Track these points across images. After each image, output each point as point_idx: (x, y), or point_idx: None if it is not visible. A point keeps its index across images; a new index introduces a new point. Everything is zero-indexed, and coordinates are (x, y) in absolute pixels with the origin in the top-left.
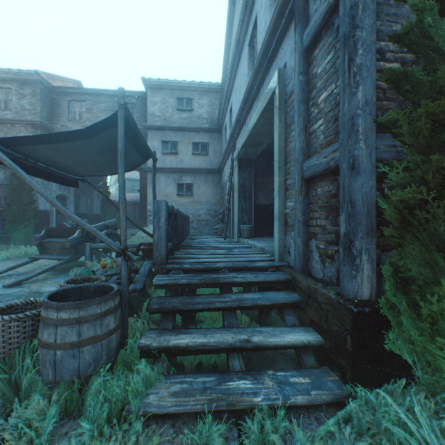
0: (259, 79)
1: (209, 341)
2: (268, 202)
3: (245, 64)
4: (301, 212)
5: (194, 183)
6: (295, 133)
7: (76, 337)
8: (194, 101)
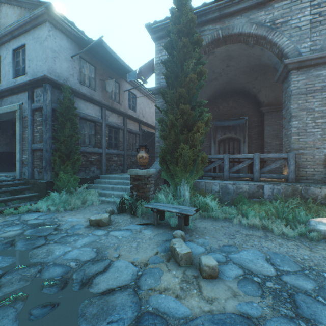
0: (4, 94)
1: None
2: (1, 150)
3: None
4: (31, 160)
5: None
6: (29, 133)
7: None
8: None
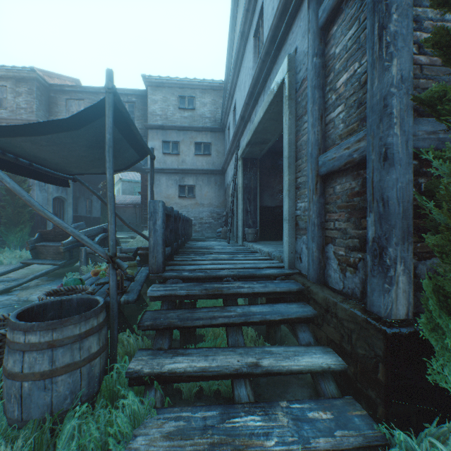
0: (265, 70)
1: (211, 365)
2: (273, 204)
3: (249, 57)
4: (316, 213)
5: (196, 184)
6: (309, 123)
7: (47, 365)
8: (196, 99)
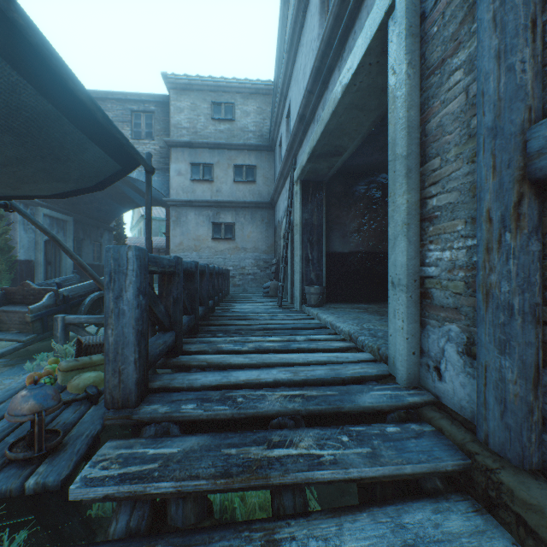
0: (345, 17)
1: None
2: (346, 249)
3: (313, 22)
4: (517, 281)
5: (236, 222)
6: (485, 54)
7: None
8: (236, 107)
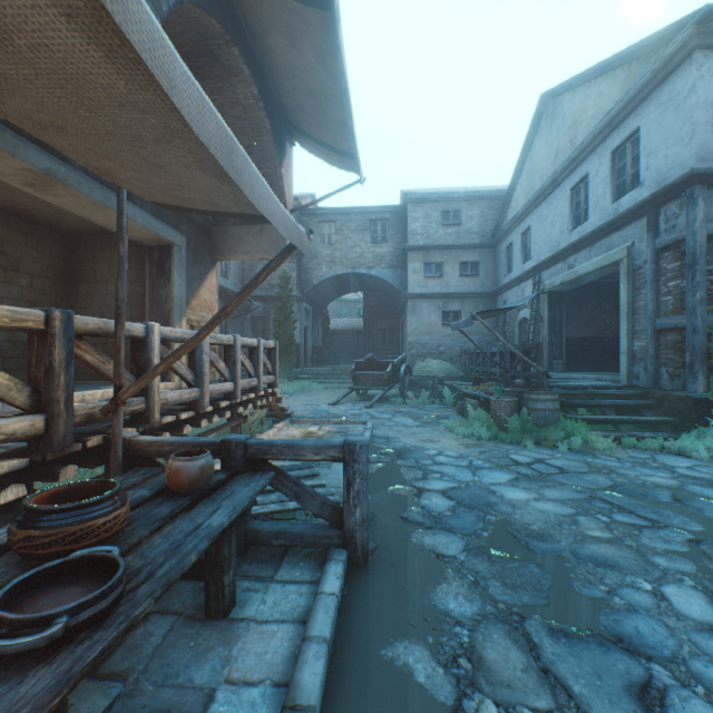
0: (595, 237)
1: (606, 417)
2: (578, 335)
3: (563, 204)
4: (653, 350)
5: (461, 310)
6: (647, 299)
7: (552, 407)
8: (461, 213)
